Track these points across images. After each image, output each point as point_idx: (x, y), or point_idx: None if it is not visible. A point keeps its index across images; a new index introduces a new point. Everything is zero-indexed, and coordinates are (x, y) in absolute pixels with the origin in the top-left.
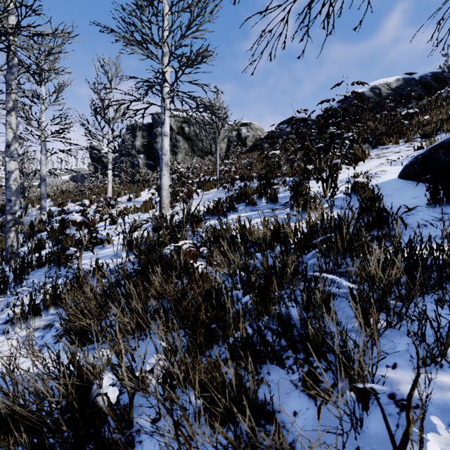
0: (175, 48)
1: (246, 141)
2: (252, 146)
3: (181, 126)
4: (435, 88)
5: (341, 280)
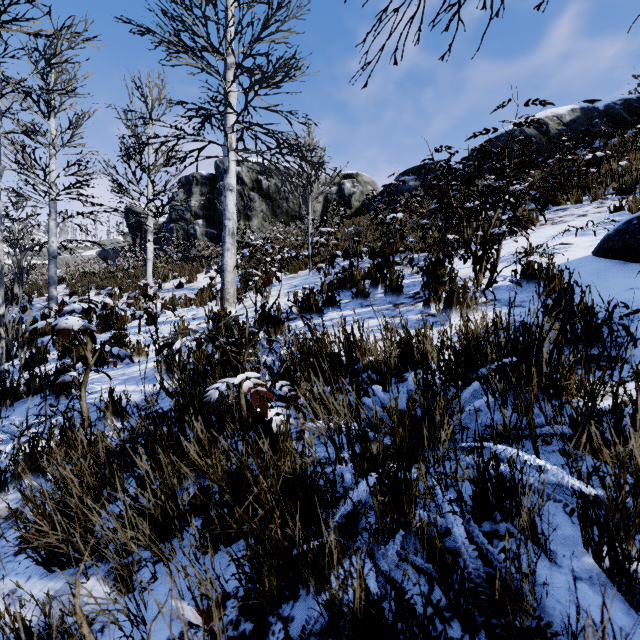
0: (244, 56)
1: (351, 200)
2: (360, 208)
3: (257, 178)
4: (629, 123)
5: (559, 471)
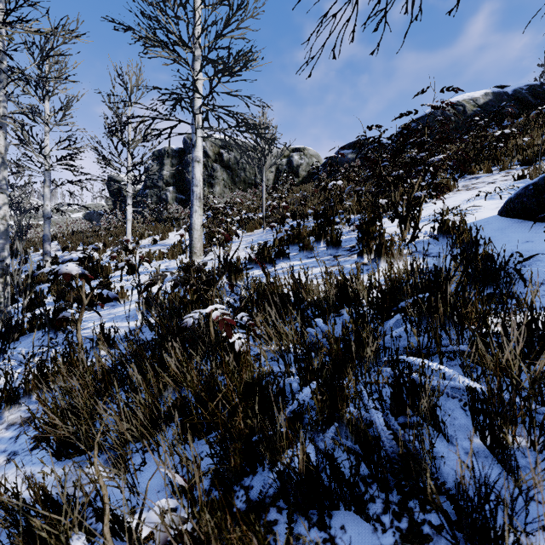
0: (209, 50)
1: (298, 170)
2: (306, 177)
3: (219, 152)
4: (533, 105)
5: (454, 373)
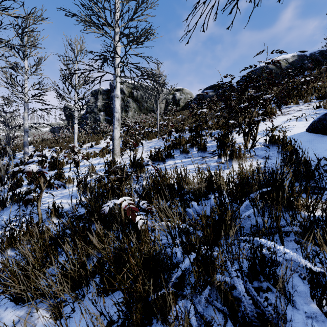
0: (124, 28)
1: (179, 102)
2: (184, 106)
3: (131, 91)
4: (322, 62)
5: (297, 256)
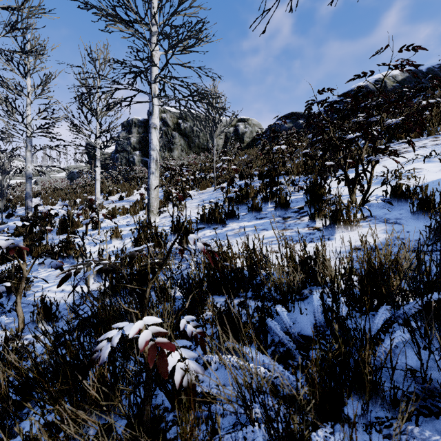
0: (164, 24)
1: (243, 137)
2: (250, 142)
3: (177, 122)
4: None
5: None
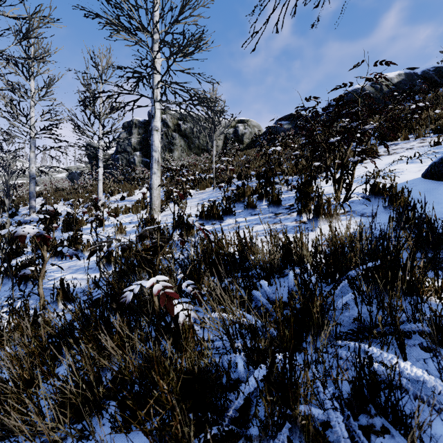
0: (165, 33)
1: (243, 138)
2: (249, 143)
3: (178, 123)
4: (439, 83)
5: (437, 383)
